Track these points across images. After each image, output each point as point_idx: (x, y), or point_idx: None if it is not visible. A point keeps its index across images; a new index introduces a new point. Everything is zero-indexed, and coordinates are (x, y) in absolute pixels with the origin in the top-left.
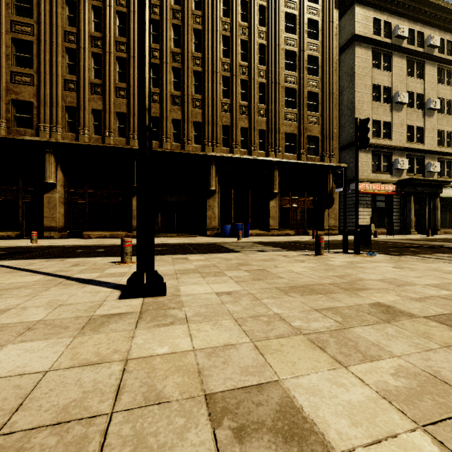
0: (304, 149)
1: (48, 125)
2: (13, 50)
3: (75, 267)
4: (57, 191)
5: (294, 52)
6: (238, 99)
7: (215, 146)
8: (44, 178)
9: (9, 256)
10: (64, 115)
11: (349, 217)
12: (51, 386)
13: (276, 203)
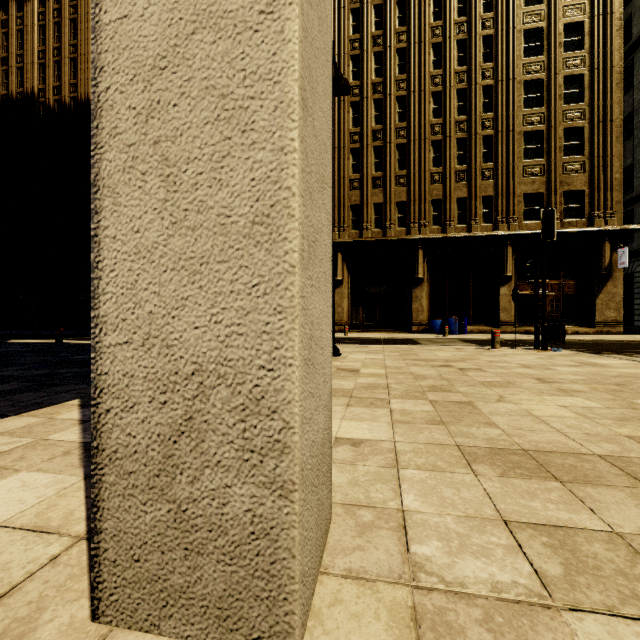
0: (557, 212)
1: None
2: None
3: None
4: None
5: (540, 80)
6: (453, 164)
7: (423, 227)
8: None
9: None
10: None
11: None
12: None
13: (509, 290)
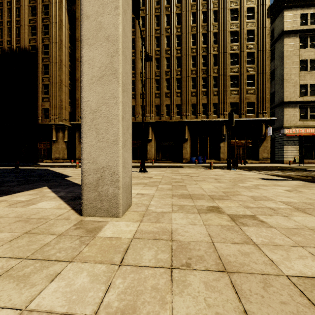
0: (244, 111)
1: None
2: None
3: None
4: None
5: (237, 53)
6: (200, 88)
7: (187, 115)
8: None
9: None
10: None
11: (280, 152)
12: None
13: (224, 144)
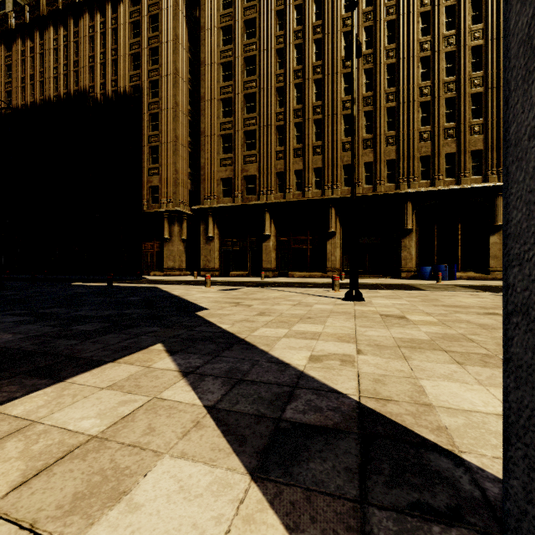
0: None
1: (265, 190)
2: (244, 140)
3: (308, 291)
4: (271, 240)
5: None
6: (441, 122)
7: (412, 181)
8: (263, 231)
9: (262, 286)
10: (275, 180)
11: None
12: (336, 309)
13: (500, 239)
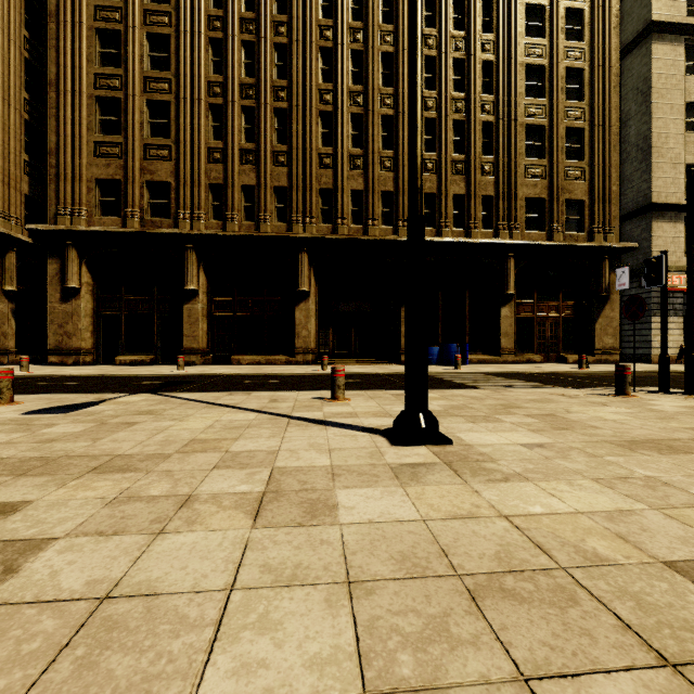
0: (559, 222)
1: (188, 212)
2: (147, 116)
3: (278, 403)
4: (199, 301)
5: (542, 66)
6: (449, 151)
7: None
8: (184, 283)
9: (173, 387)
10: (208, 196)
11: (640, 333)
12: (450, 535)
13: (511, 312)
